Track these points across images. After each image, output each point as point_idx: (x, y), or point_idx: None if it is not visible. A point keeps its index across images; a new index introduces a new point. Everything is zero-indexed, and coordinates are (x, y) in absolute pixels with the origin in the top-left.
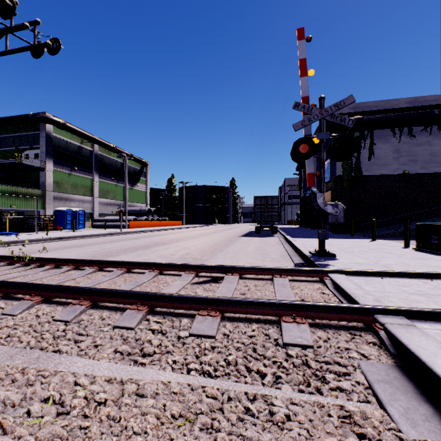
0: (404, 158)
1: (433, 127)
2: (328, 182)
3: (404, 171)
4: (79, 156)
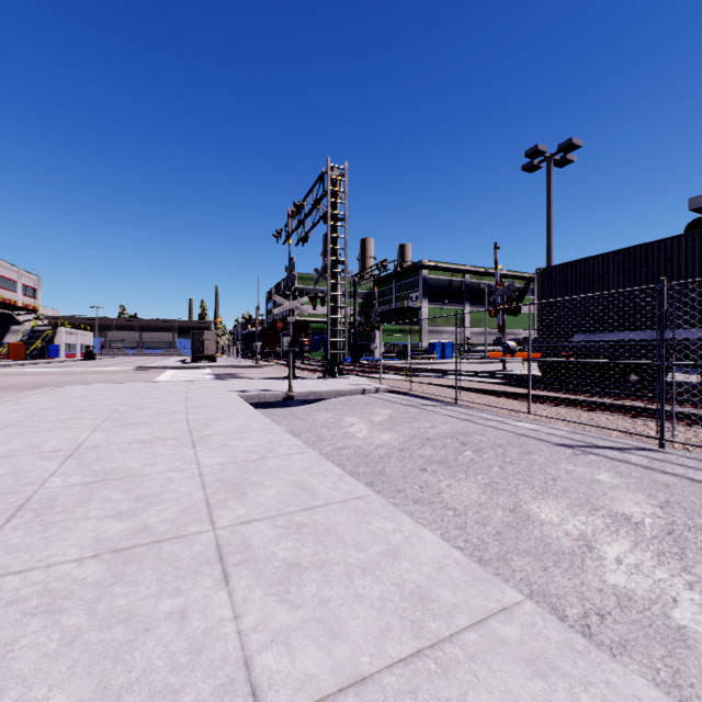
0: None
1: None
2: None
3: None
4: (449, 290)
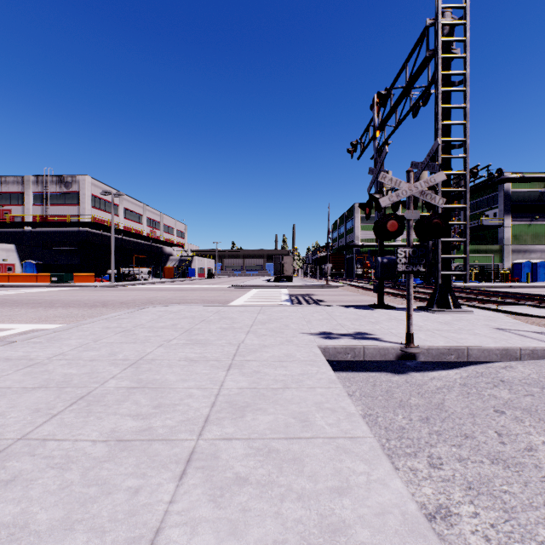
0: None
1: None
2: None
3: None
4: (541, 203)
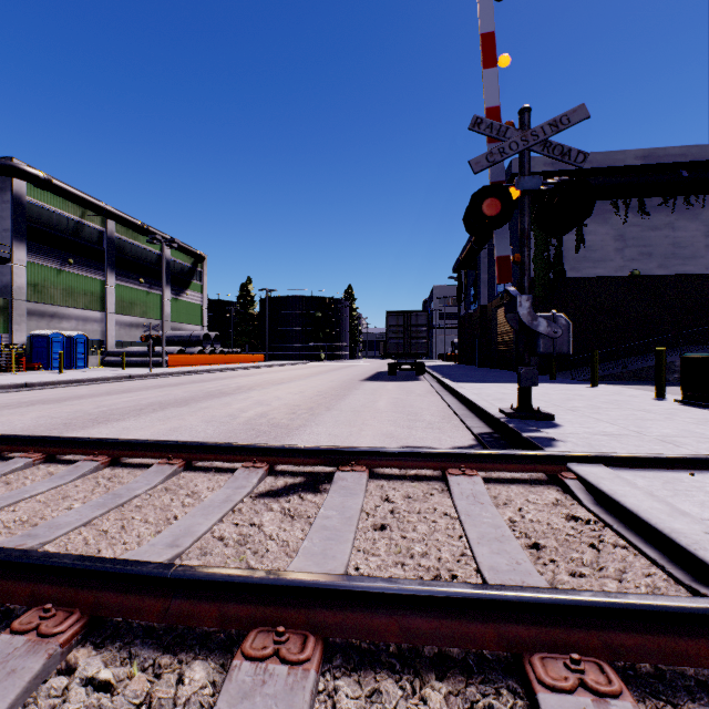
0: (632, 250)
1: (677, 199)
2: None
3: (633, 272)
4: (78, 240)
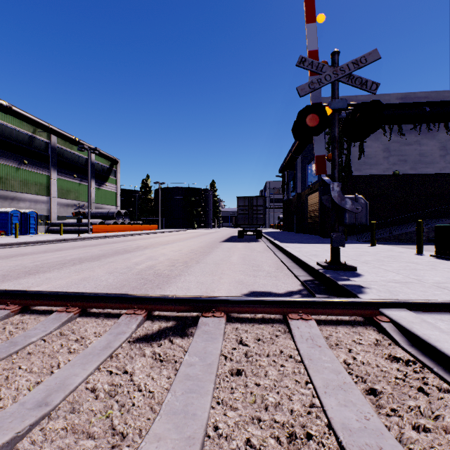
0: (394, 158)
1: (422, 126)
2: (315, 182)
3: (395, 172)
4: (31, 148)
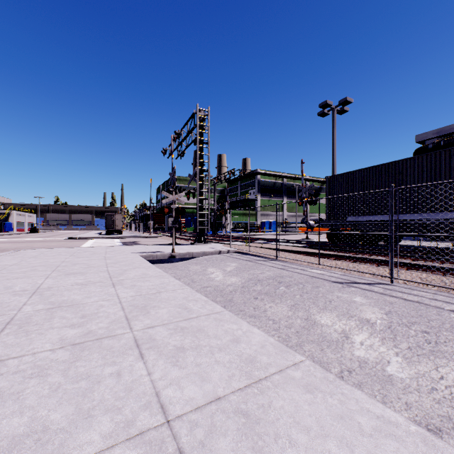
0: None
1: None
2: None
3: None
4: (274, 188)
